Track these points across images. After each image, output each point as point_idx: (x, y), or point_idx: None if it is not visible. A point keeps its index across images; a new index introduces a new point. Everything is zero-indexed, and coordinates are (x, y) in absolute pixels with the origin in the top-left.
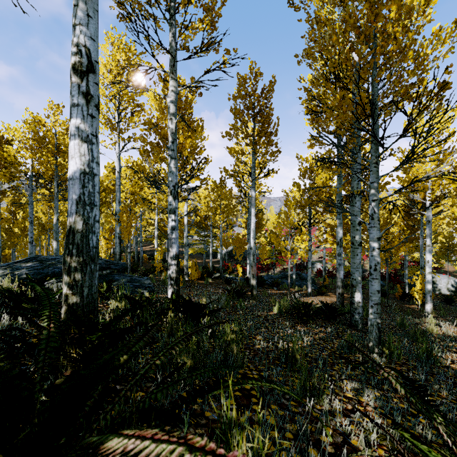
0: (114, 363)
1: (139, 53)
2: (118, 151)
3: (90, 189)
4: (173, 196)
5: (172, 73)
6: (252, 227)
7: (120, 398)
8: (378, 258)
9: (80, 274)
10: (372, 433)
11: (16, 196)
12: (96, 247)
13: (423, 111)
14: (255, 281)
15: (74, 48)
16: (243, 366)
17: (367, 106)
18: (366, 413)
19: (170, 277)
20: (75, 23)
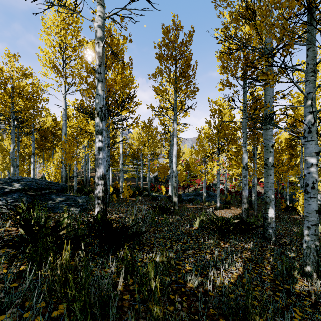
0: None
1: None
2: (64, 93)
3: None
4: (100, 118)
5: None
6: (174, 153)
7: None
8: (317, 175)
9: None
10: None
11: None
12: None
13: None
14: (177, 198)
15: None
16: None
17: None
18: None
19: (97, 196)
20: None
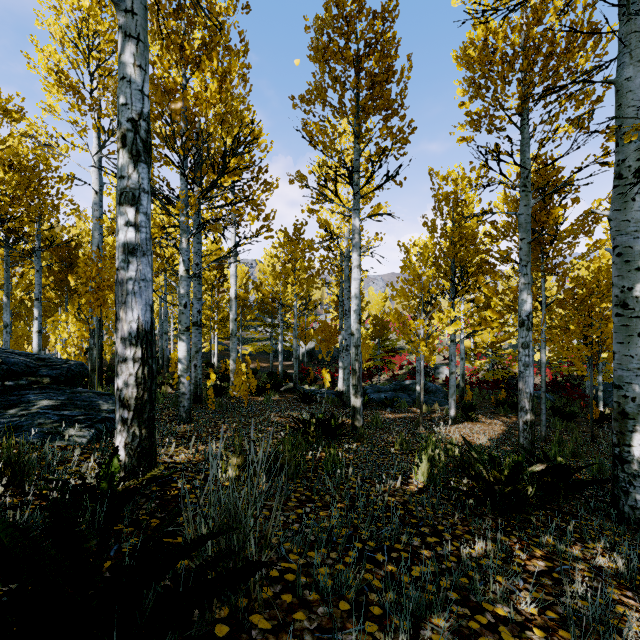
0: None
1: None
2: (96, 153)
3: None
4: (129, 151)
5: None
6: (354, 290)
7: None
8: None
9: None
10: None
11: None
12: None
13: None
14: (361, 400)
15: None
16: None
17: None
18: None
19: (119, 398)
20: None
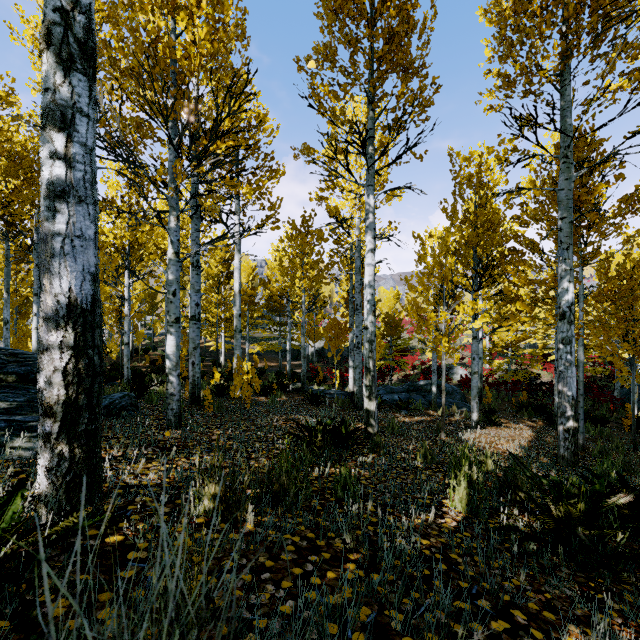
0: None
1: None
2: None
3: None
4: (57, 54)
5: None
6: (367, 277)
7: None
8: None
9: None
10: None
11: None
12: None
13: None
14: (375, 403)
15: None
16: None
17: None
18: None
19: (41, 404)
20: None
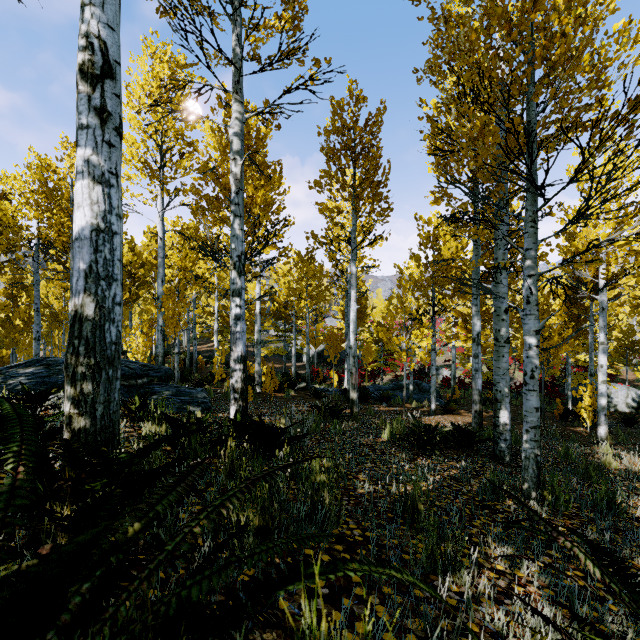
0: (117, 536)
1: (189, 65)
2: (160, 209)
3: (106, 255)
4: (237, 271)
5: (236, 93)
6: (352, 317)
7: (129, 595)
8: (537, 361)
9: (90, 384)
10: (545, 639)
11: (16, 273)
12: (115, 343)
13: (605, 141)
14: (357, 394)
15: (82, 41)
16: (338, 523)
17: (521, 136)
18: (528, 596)
19: (233, 388)
20: (83, 3)
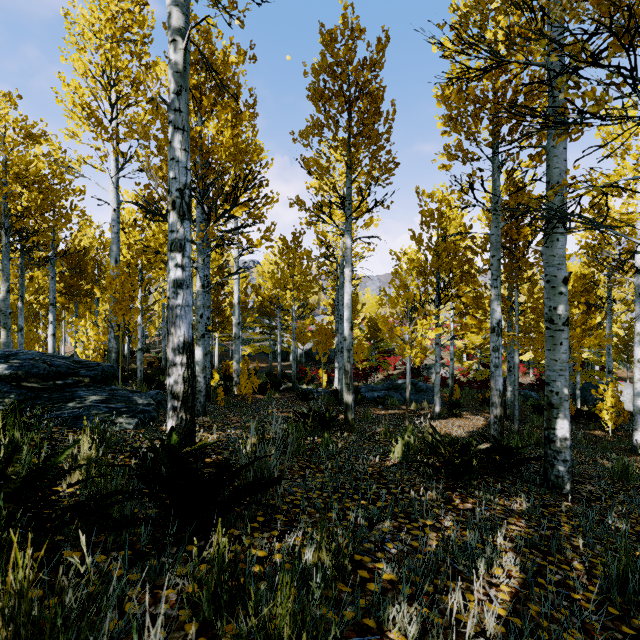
0: None
1: None
2: (114, 174)
3: None
4: (178, 213)
5: None
6: (346, 301)
7: None
8: None
9: None
10: None
11: None
12: None
13: None
14: (352, 397)
15: None
16: None
17: None
18: None
19: (171, 392)
20: None
